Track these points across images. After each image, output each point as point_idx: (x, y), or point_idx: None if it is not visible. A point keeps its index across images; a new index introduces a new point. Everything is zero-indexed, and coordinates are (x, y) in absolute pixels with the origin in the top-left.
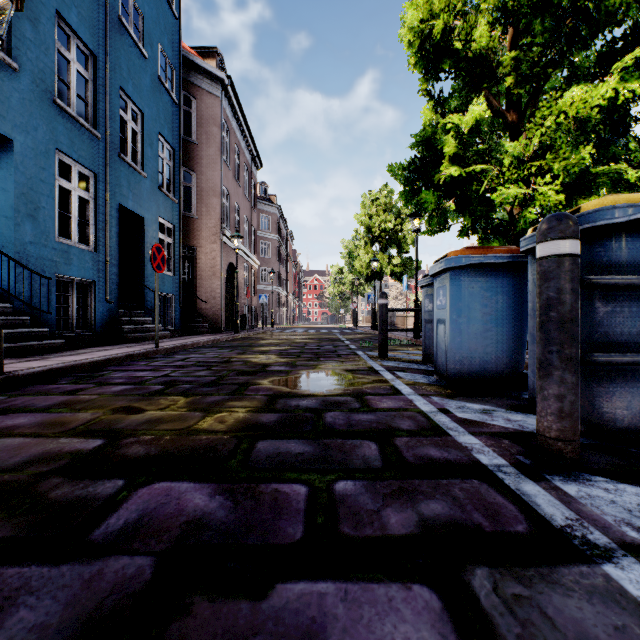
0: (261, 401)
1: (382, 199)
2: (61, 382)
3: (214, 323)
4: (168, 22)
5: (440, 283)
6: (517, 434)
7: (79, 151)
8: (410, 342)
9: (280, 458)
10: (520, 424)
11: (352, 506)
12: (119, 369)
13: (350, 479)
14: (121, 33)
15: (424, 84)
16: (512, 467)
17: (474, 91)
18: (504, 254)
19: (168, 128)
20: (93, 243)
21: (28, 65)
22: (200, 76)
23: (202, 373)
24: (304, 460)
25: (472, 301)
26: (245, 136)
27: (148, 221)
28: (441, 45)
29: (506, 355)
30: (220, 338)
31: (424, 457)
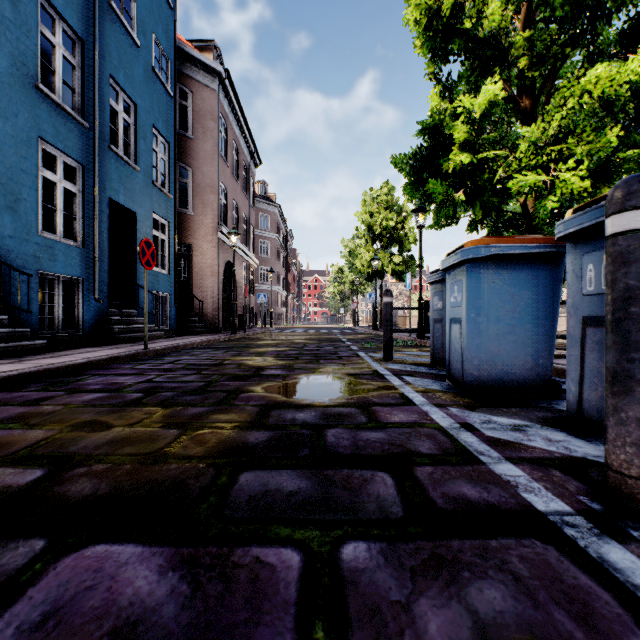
0: (251, 413)
1: (383, 196)
2: (29, 389)
3: (211, 323)
4: (162, 11)
5: (454, 278)
6: (567, 461)
7: (65, 141)
8: (414, 343)
9: (267, 500)
10: (565, 446)
11: (368, 594)
12: (100, 373)
13: (362, 539)
14: (112, 19)
15: (431, 68)
16: (579, 516)
17: (484, 75)
18: (530, 244)
19: (162, 121)
20: (81, 238)
21: (7, 46)
22: (196, 69)
23: (190, 378)
24: (299, 504)
25: (493, 297)
26: (243, 132)
27: (141, 217)
28: (450, 24)
29: (532, 359)
30: (216, 338)
31: (457, 499)
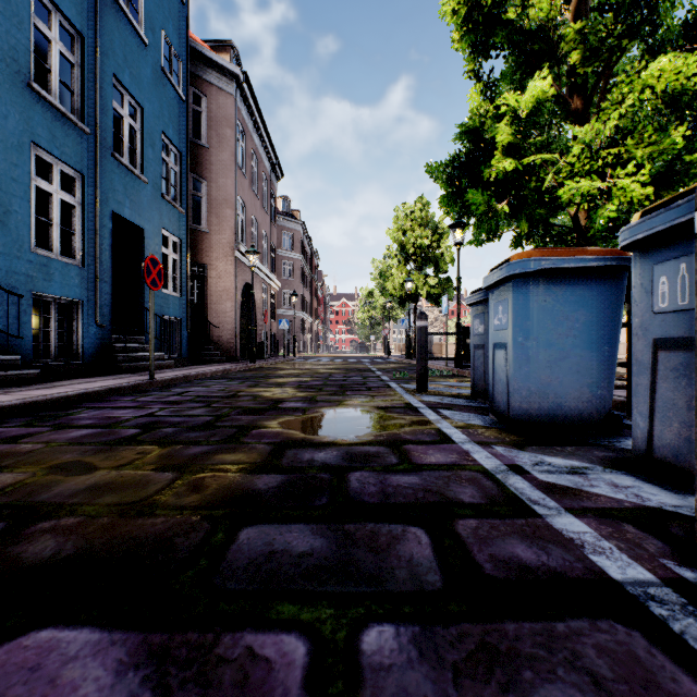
0: (262, 453)
1: (417, 212)
2: (10, 424)
3: (227, 351)
4: (173, 6)
5: (499, 297)
6: (640, 512)
7: (62, 147)
8: (451, 372)
9: (270, 565)
10: (635, 493)
11: None
12: (95, 406)
13: (388, 620)
14: (115, 13)
15: (470, 64)
16: (667, 588)
17: (530, 73)
18: (587, 256)
19: (173, 128)
20: (80, 256)
21: None
22: (211, 71)
23: (197, 411)
24: (310, 570)
25: (544, 318)
26: (264, 141)
27: (149, 233)
28: (492, 14)
29: (589, 389)
30: (232, 368)
31: (510, 563)
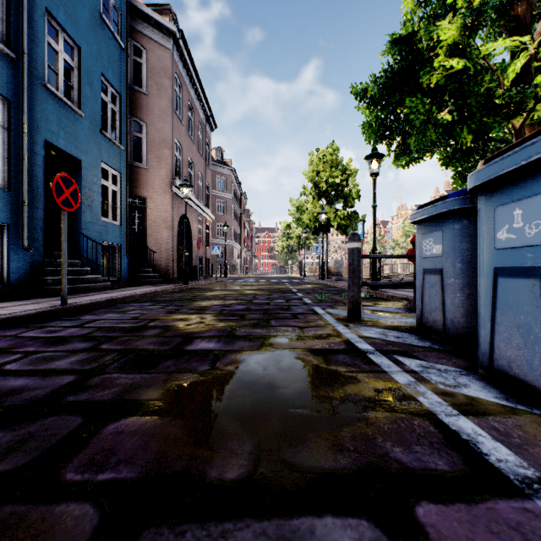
0: None
1: (329, 156)
2: None
3: (165, 273)
4: None
5: (514, 194)
6: None
7: None
8: (369, 294)
9: None
10: None
11: None
12: None
13: None
14: None
15: None
16: None
17: None
18: None
19: (113, 71)
20: (6, 180)
21: None
22: (151, 27)
23: (67, 361)
24: None
25: None
26: (199, 95)
27: (86, 164)
28: None
29: None
30: (164, 289)
31: None
